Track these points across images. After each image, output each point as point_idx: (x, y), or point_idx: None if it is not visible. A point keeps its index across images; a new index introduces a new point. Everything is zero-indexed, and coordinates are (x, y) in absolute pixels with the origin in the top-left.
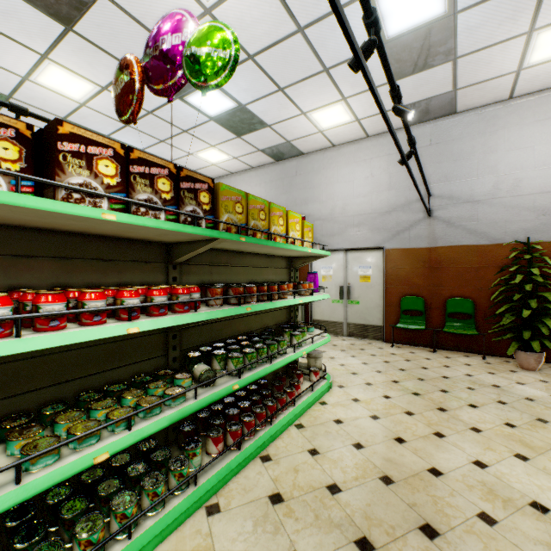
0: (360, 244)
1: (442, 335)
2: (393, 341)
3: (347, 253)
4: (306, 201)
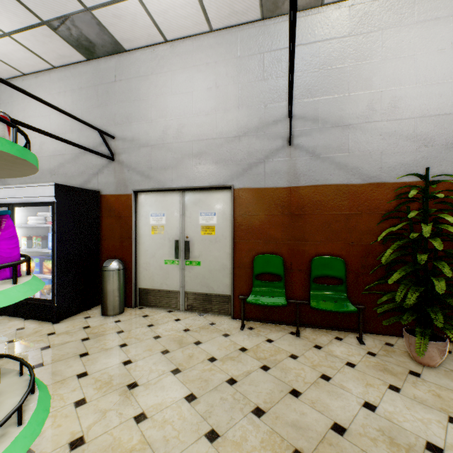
0: (201, 182)
1: (306, 306)
2: (244, 320)
3: (184, 194)
4: (128, 119)
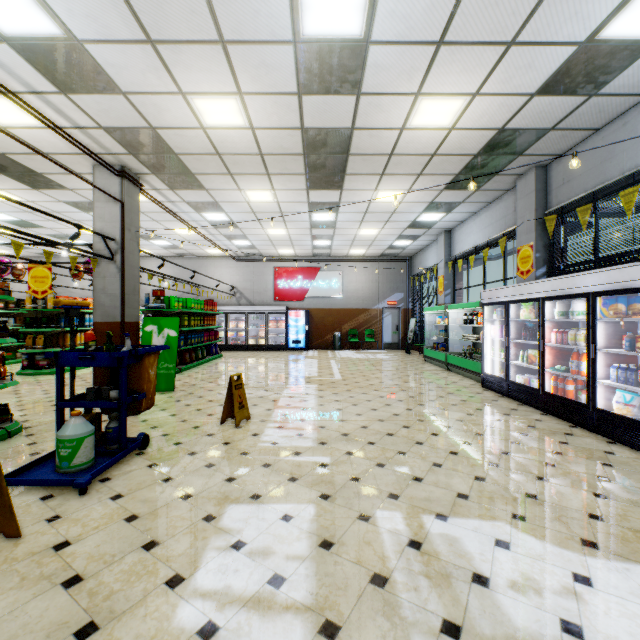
0: None
1: None
2: None
3: None
4: None
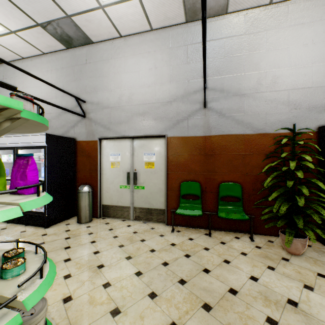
0: (145, 132)
1: (216, 216)
2: (174, 225)
3: (133, 141)
4: (95, 89)
